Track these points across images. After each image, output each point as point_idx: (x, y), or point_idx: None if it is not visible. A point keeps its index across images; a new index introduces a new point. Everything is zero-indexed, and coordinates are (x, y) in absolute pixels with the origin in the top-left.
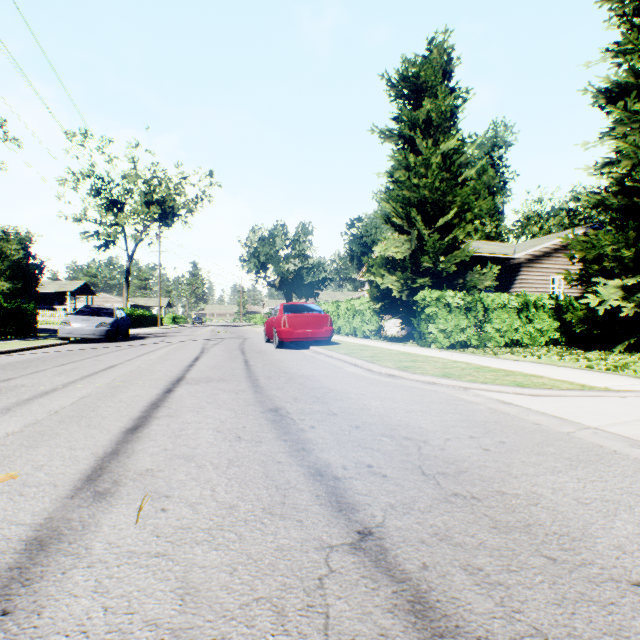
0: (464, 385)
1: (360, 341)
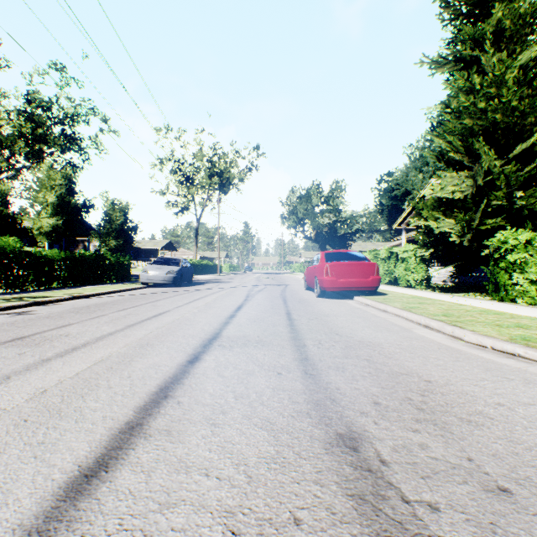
0: None
1: (407, 291)
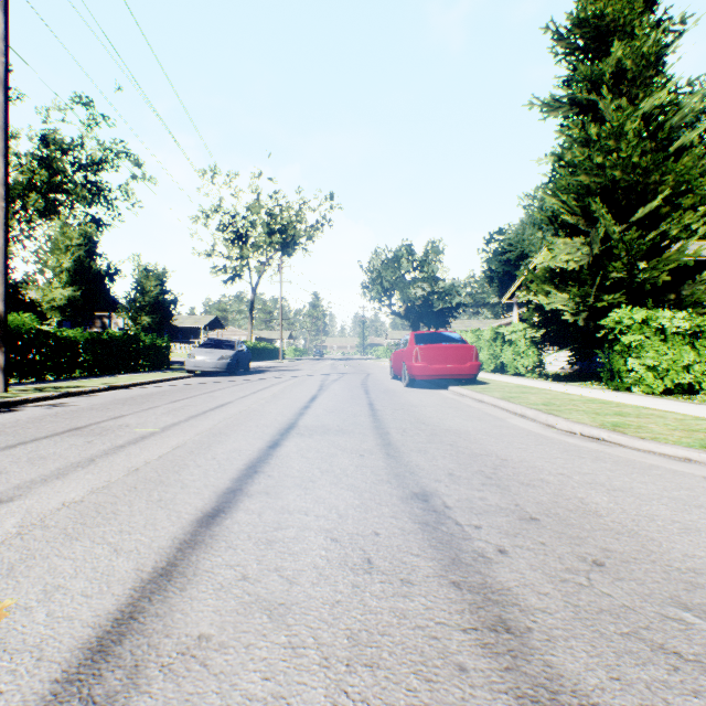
0: None
1: (514, 380)
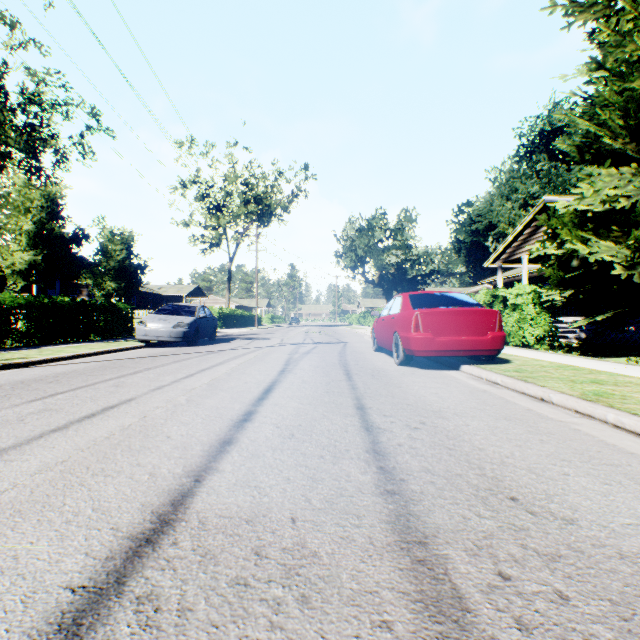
0: None
1: (534, 354)
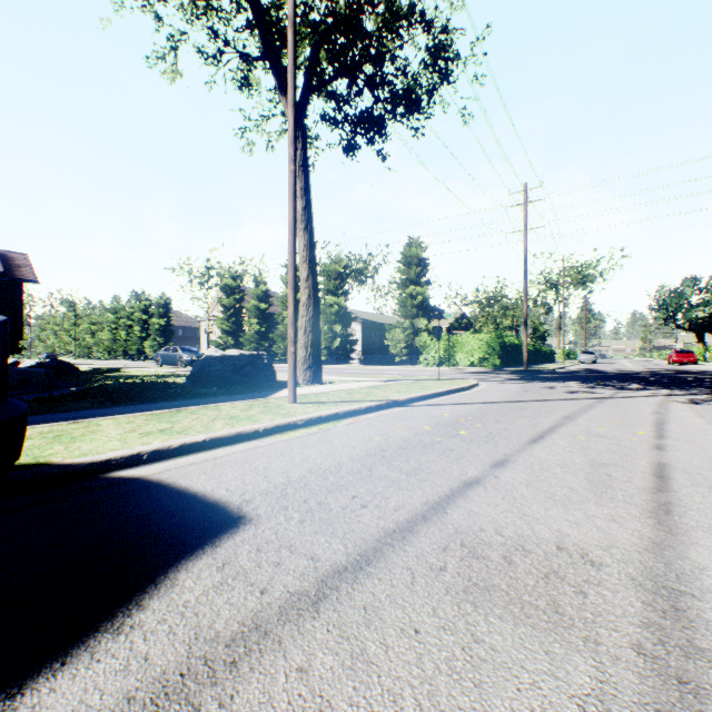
0: (706, 367)
1: None
